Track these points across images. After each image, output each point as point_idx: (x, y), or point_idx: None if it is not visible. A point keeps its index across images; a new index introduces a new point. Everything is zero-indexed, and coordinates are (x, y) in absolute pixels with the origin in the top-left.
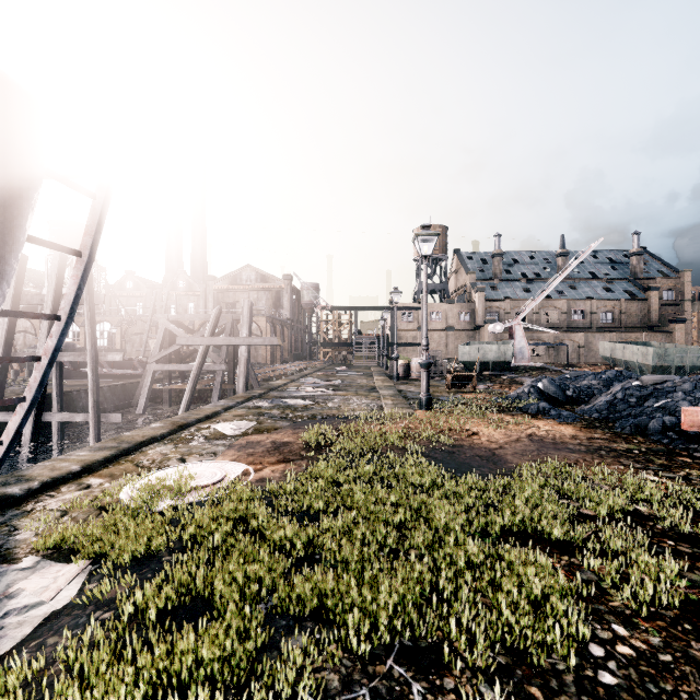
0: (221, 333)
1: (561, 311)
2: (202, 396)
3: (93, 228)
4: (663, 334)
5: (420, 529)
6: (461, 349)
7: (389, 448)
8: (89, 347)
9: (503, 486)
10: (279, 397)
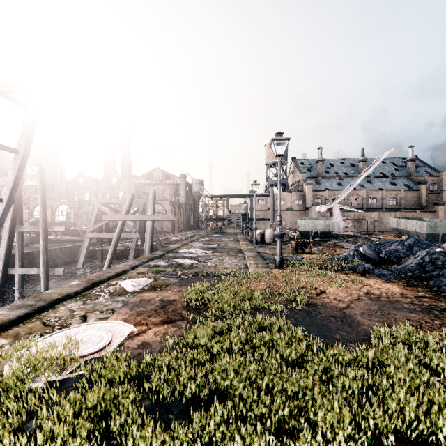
0: (136, 212)
1: (362, 197)
2: (124, 254)
3: (27, 131)
4: (430, 212)
5: (305, 443)
6: (298, 223)
7: (256, 308)
8: (41, 222)
9: (371, 359)
10: (173, 257)
